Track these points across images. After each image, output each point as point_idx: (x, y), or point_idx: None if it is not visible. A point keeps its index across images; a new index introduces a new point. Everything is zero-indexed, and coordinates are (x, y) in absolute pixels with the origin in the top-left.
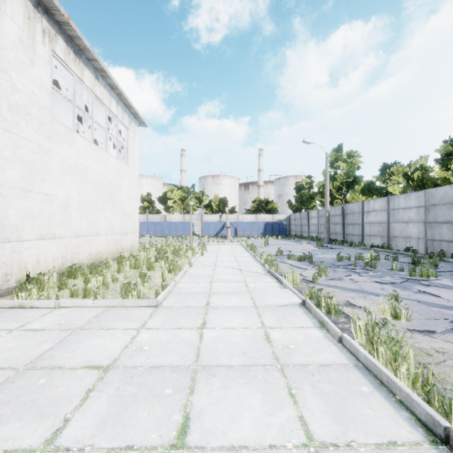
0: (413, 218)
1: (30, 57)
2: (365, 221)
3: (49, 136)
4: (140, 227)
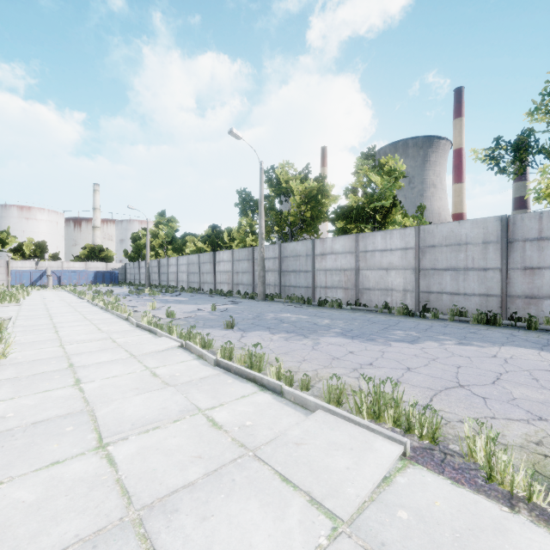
0: (185, 270)
1: None
2: (169, 272)
3: None
4: None
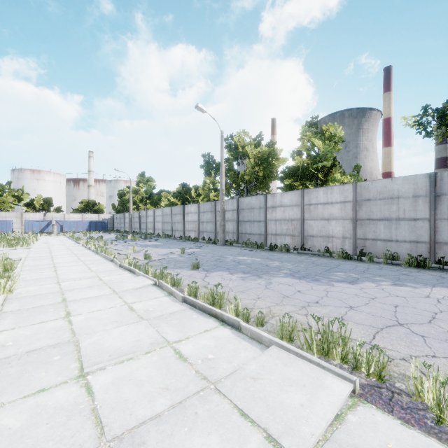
0: (160, 220)
1: None
2: (147, 221)
3: None
4: None
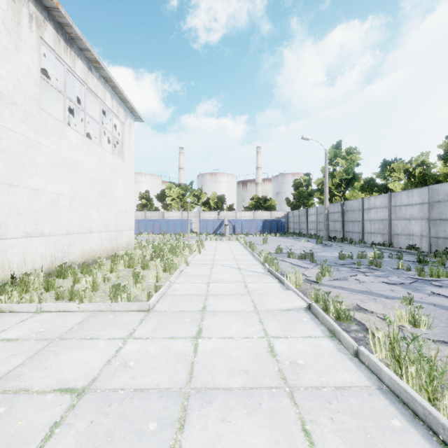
0: (415, 215)
1: (14, 43)
2: (365, 219)
3: (36, 128)
4: (138, 224)
